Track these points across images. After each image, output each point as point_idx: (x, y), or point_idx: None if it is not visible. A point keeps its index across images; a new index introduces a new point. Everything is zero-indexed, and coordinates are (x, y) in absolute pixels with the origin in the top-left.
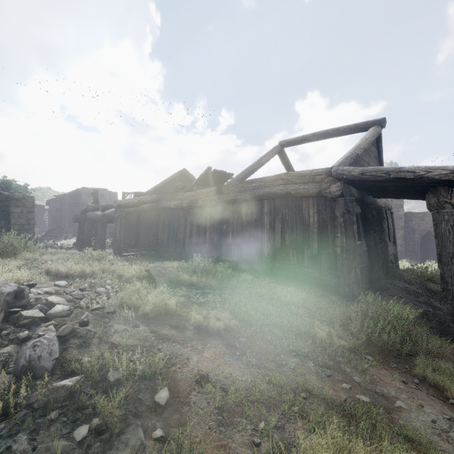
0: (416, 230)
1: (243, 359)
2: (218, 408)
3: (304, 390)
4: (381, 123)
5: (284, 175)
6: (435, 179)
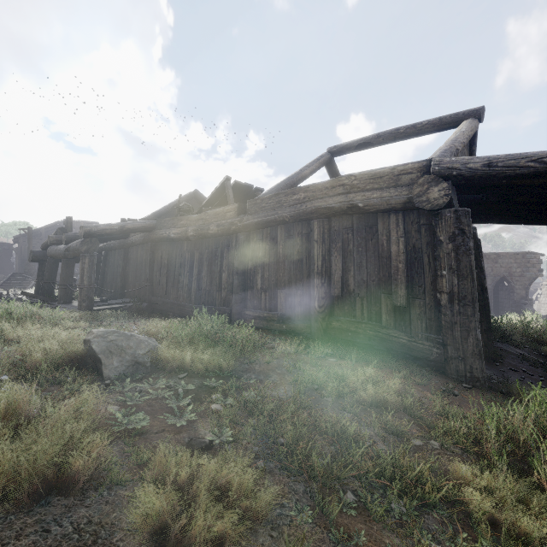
0: (489, 275)
1: None
2: None
3: None
4: (479, 114)
5: (346, 178)
6: None
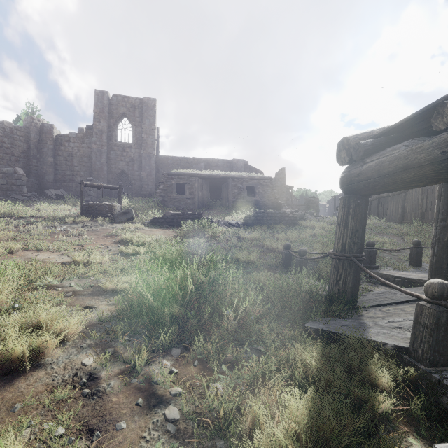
0: None
1: None
2: None
3: None
4: None
5: None
6: None
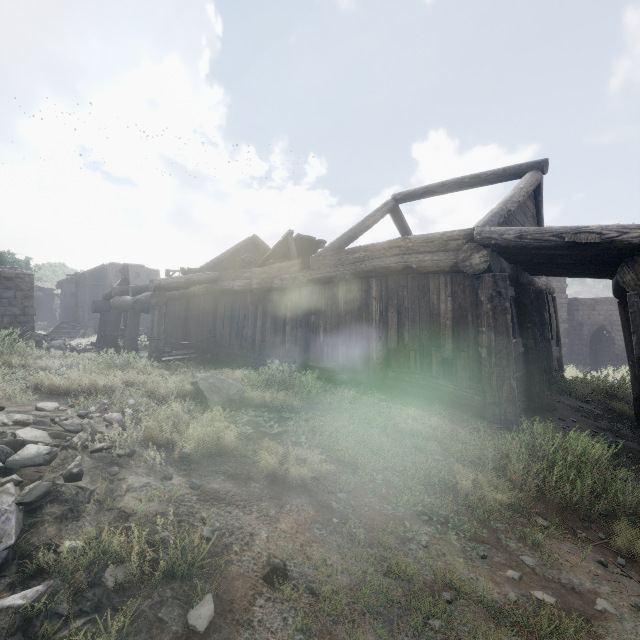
0: (585, 323)
1: (344, 530)
2: (302, 631)
3: (447, 585)
4: (541, 167)
5: (402, 241)
6: (632, 243)
